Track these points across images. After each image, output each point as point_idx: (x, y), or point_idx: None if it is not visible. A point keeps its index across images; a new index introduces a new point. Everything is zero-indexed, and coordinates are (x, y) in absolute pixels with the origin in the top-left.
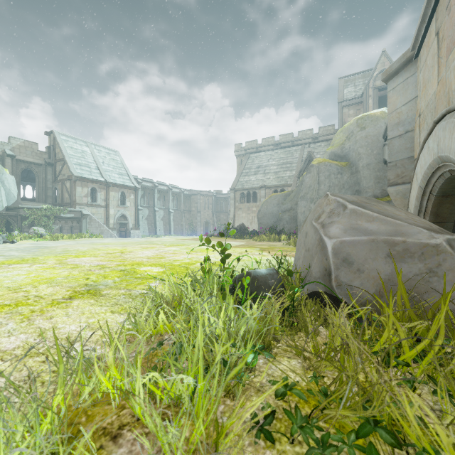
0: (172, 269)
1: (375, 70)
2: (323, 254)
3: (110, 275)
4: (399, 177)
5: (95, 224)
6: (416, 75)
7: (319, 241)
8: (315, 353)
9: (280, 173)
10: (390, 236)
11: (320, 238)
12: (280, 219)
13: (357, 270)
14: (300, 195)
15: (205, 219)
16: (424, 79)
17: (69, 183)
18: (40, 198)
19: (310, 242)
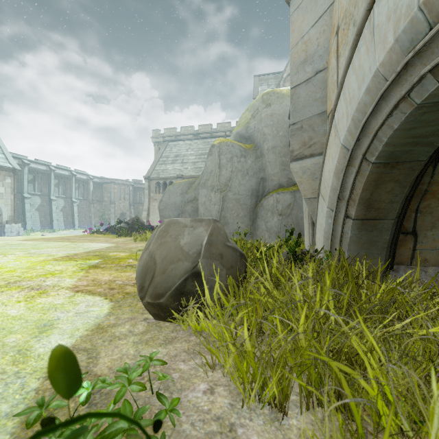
0: None
1: (285, 71)
2: None
3: None
4: (306, 146)
5: None
6: None
7: None
8: None
9: (198, 163)
10: None
11: None
12: (182, 211)
13: None
14: (201, 181)
15: (121, 210)
16: None
17: None
18: None
19: None
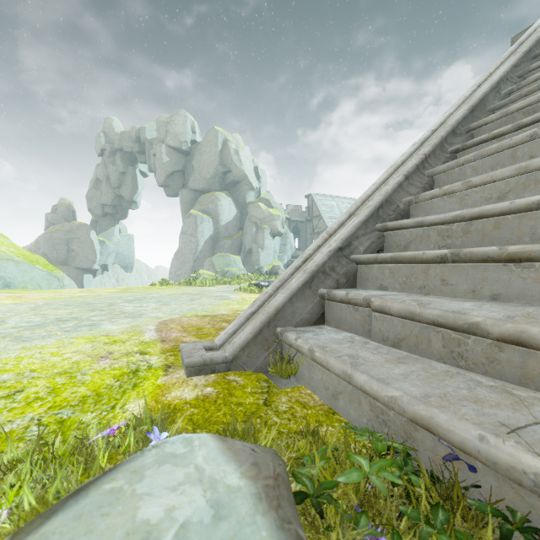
0: None
1: None
2: None
3: None
4: None
5: None
6: None
7: None
8: None
9: None
10: None
11: None
12: None
13: None
14: None
15: None
16: None
17: None
18: (302, 248)
19: None
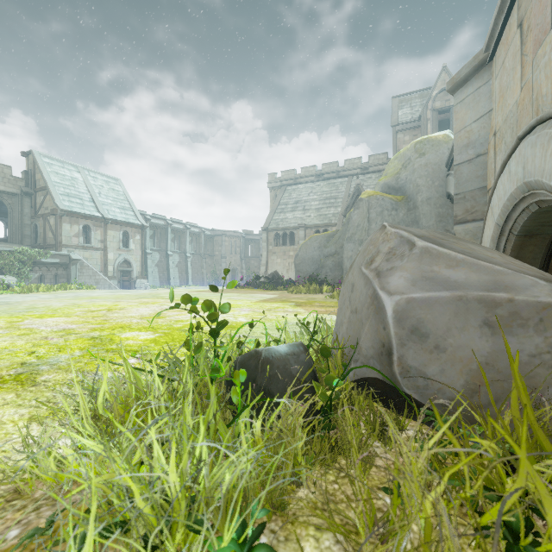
0: (167, 335)
1: (435, 88)
2: (379, 320)
3: (71, 346)
4: (468, 212)
5: (88, 271)
6: (490, 83)
7: (372, 298)
8: (367, 526)
9: (323, 209)
10: (488, 291)
11: (375, 294)
12: (322, 265)
13: (434, 347)
14: (346, 236)
15: (232, 265)
16: (502, 86)
17: (53, 219)
18: (14, 238)
19: (358, 298)
